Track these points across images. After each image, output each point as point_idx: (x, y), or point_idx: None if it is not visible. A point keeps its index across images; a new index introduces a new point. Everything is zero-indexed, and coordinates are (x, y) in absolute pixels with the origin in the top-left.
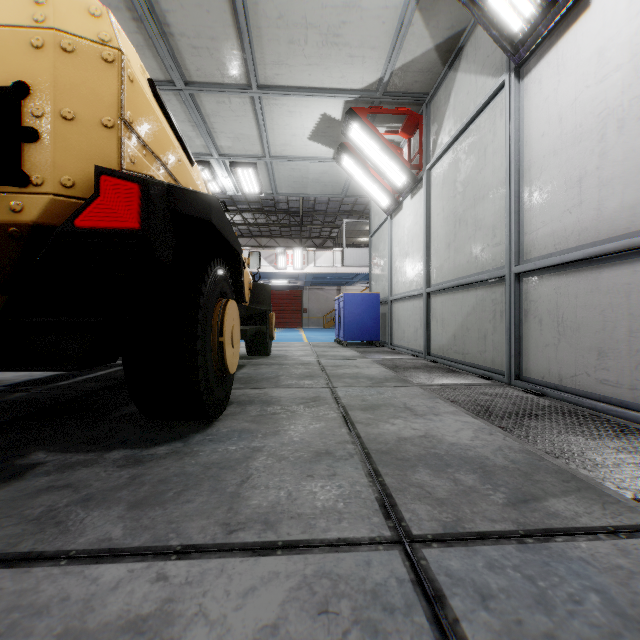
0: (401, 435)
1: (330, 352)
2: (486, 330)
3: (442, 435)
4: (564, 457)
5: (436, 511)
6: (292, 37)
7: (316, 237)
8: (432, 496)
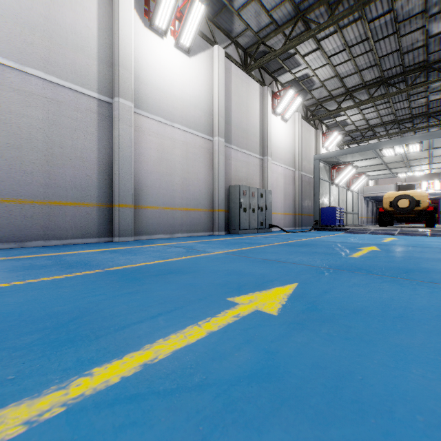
0: None
1: None
2: None
3: None
4: None
5: None
6: None
7: None
8: None
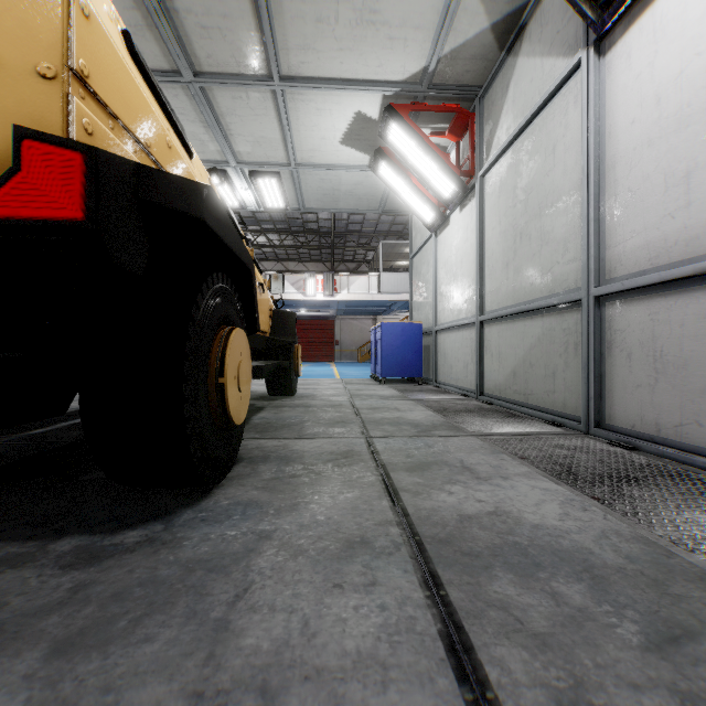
0: (463, 511)
1: (365, 391)
2: (555, 366)
3: (519, 511)
4: (700, 550)
5: (538, 662)
6: (320, 14)
7: (349, 261)
8: (526, 628)
